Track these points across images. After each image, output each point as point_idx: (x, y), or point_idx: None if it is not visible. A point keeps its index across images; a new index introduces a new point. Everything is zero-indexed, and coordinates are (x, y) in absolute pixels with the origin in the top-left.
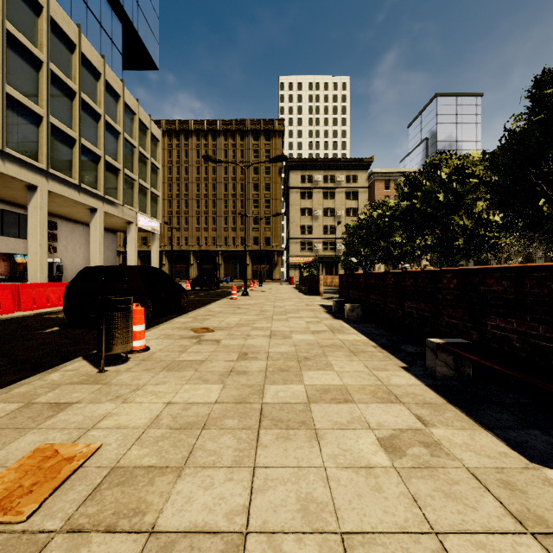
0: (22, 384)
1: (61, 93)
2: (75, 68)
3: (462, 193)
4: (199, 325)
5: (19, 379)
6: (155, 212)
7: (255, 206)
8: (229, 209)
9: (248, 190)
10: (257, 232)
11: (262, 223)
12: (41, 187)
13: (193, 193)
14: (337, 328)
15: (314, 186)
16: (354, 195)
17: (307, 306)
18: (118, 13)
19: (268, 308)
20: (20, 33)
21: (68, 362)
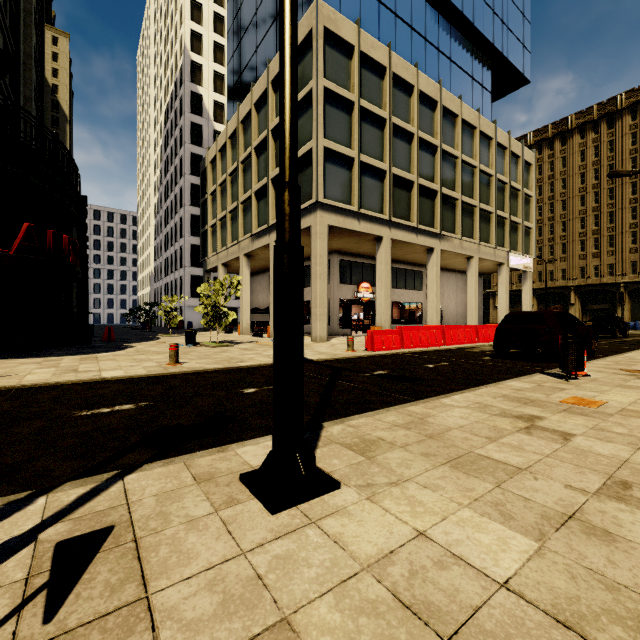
0: (522, 378)
1: (448, 164)
2: (457, 137)
3: None
4: (627, 368)
5: (513, 377)
6: (527, 247)
7: None
8: (639, 219)
9: None
10: None
11: None
12: (436, 248)
13: (575, 210)
14: None
15: None
16: None
17: None
18: (488, 53)
19: None
20: (425, 134)
21: (533, 374)
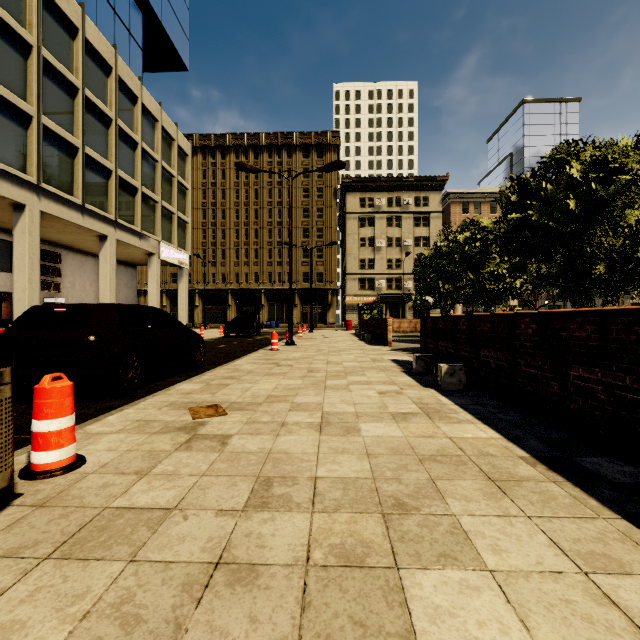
0: None
1: (59, 89)
2: (77, 58)
3: (606, 196)
4: (207, 398)
5: None
6: (184, 241)
7: (305, 236)
8: (274, 240)
9: (296, 217)
10: (308, 267)
11: (313, 256)
12: (31, 207)
13: (232, 220)
14: (434, 408)
15: (376, 210)
16: (425, 221)
17: (374, 362)
18: None
19: (319, 364)
20: None
21: None
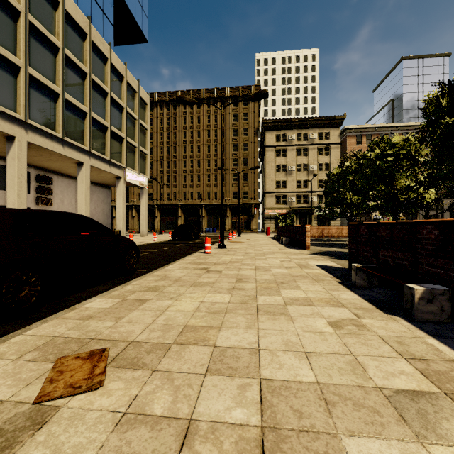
0: None
1: (43, 48)
2: (58, 25)
3: None
4: (104, 330)
5: None
6: (144, 168)
7: (234, 164)
8: (211, 167)
9: (228, 150)
10: (236, 188)
11: (240, 179)
12: (20, 138)
13: (181, 154)
14: (449, 376)
15: (289, 144)
16: (327, 151)
17: (301, 268)
18: None
19: (247, 271)
20: None
21: None
